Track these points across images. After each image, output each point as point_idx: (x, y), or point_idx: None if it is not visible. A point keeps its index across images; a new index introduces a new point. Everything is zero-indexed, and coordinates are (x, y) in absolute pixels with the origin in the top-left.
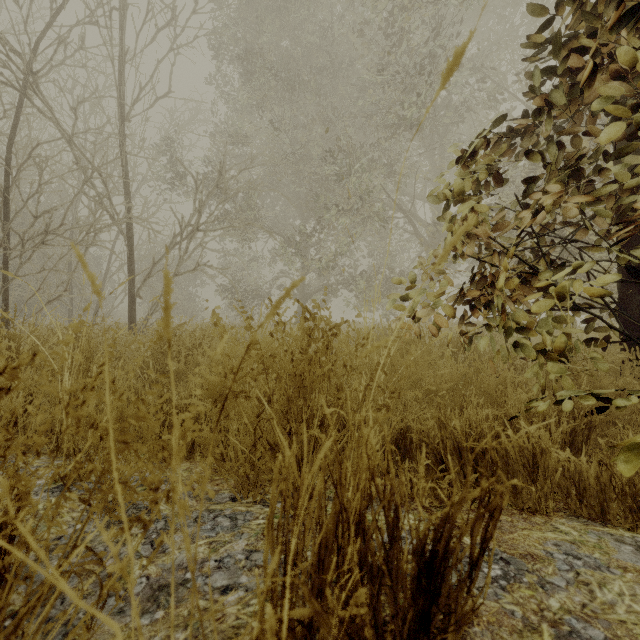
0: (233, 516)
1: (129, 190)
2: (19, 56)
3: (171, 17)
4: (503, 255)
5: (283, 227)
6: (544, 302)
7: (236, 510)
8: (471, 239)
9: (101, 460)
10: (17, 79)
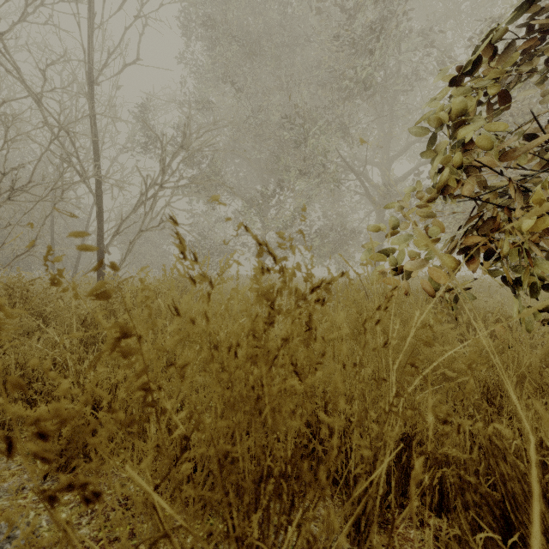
0: None
1: (98, 151)
2: None
3: None
4: (519, 189)
5: (245, 191)
6: None
7: None
8: (471, 172)
9: None
10: None
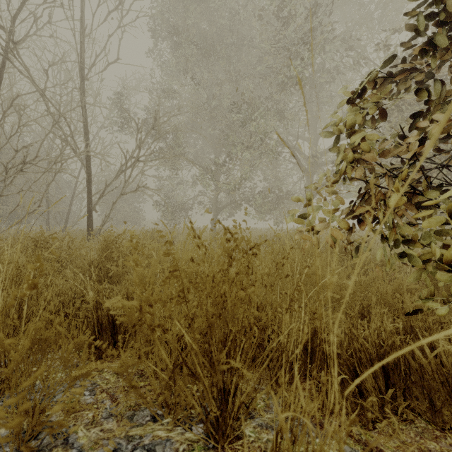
0: (152, 448)
1: (88, 131)
2: (3, 30)
3: (119, 3)
4: (390, 177)
5: (202, 159)
6: (435, 218)
7: (156, 437)
8: (360, 164)
9: (4, 399)
10: (2, 47)
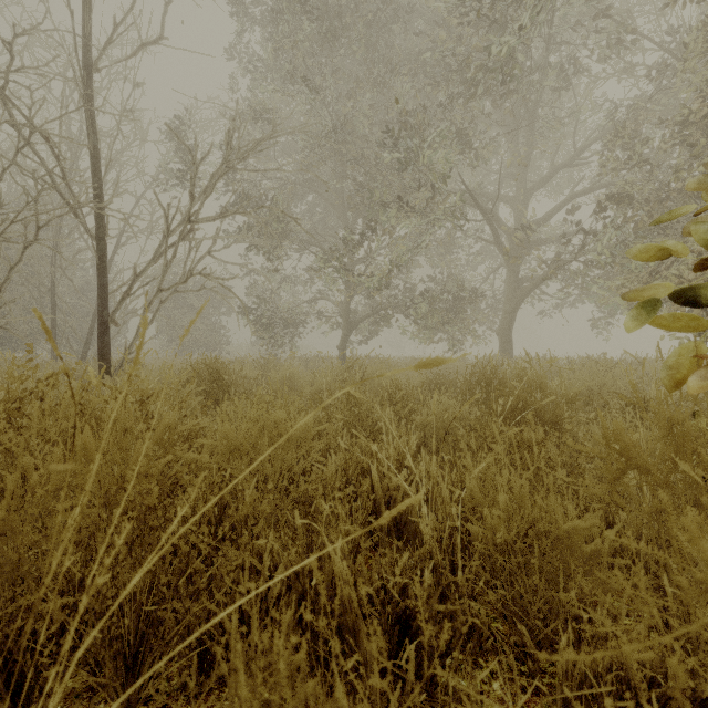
0: None
1: (99, 170)
2: None
3: None
4: None
5: (323, 239)
6: None
7: None
8: None
9: None
10: None
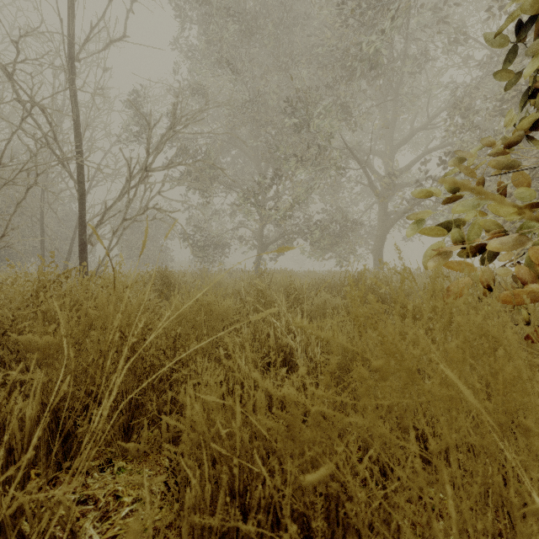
0: None
1: (80, 133)
2: None
3: None
4: None
5: (243, 182)
6: None
7: None
8: None
9: None
10: None
